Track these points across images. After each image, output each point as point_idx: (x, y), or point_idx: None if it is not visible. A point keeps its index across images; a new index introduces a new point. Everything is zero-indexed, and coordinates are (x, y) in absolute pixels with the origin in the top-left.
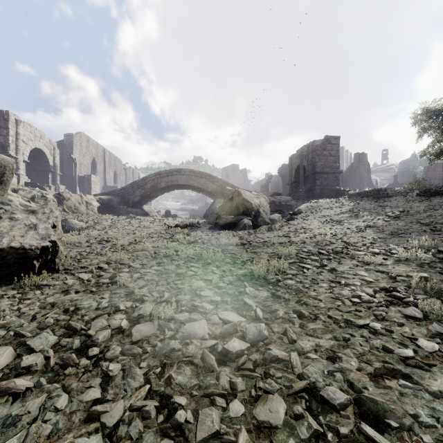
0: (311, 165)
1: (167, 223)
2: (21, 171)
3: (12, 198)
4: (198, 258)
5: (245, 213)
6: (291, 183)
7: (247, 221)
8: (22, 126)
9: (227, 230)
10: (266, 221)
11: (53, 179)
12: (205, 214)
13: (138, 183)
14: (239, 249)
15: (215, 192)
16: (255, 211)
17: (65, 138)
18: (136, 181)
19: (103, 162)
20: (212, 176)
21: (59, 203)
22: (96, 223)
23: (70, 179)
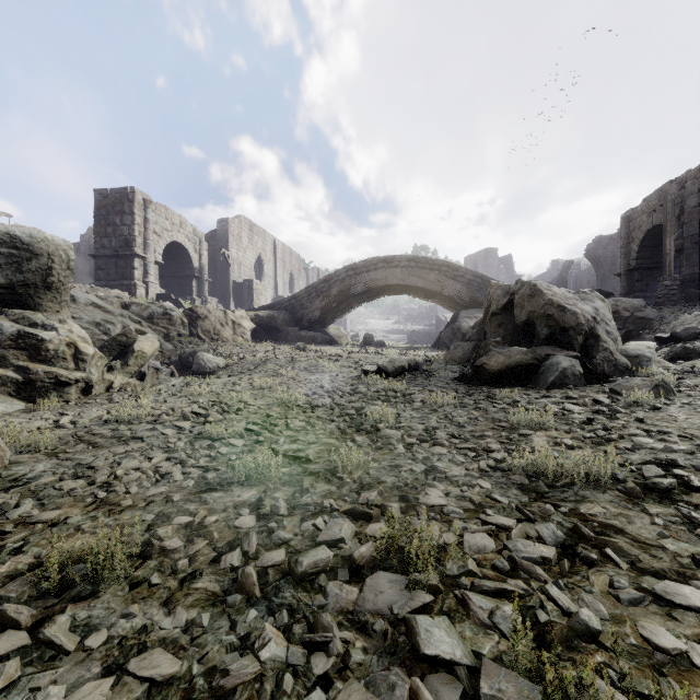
0: (691, 224)
1: (362, 361)
2: (150, 277)
3: (112, 317)
4: (485, 693)
5: (554, 340)
6: (628, 272)
7: (569, 363)
8: (153, 209)
9: (516, 390)
10: (620, 362)
11: (199, 289)
12: (438, 341)
13: (318, 287)
14: (675, 540)
15: (459, 297)
16: (585, 334)
17: (218, 227)
18: (315, 283)
19: (273, 260)
20: (451, 266)
21: (191, 325)
22: (241, 358)
23: (224, 288)
